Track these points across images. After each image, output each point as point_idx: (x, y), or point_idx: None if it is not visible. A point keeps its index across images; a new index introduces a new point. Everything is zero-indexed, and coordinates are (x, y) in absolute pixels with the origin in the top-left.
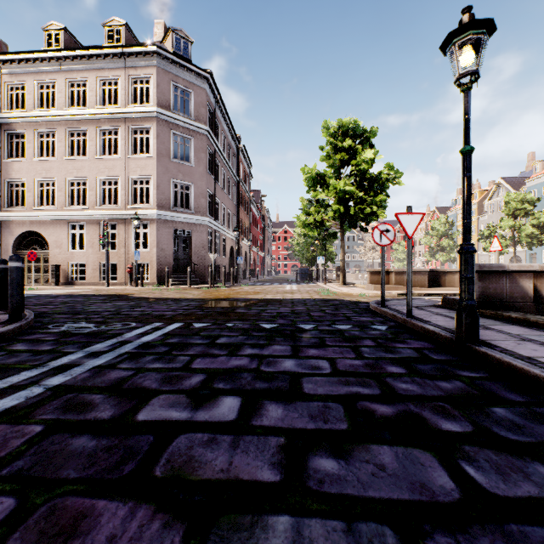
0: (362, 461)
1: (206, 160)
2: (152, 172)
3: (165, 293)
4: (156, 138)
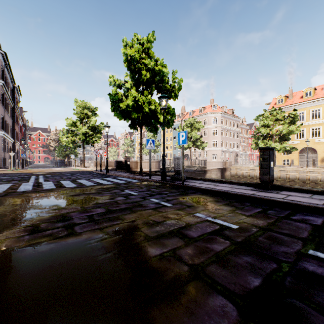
0: (90, 177)
1: (1, 99)
2: None
3: None
4: None
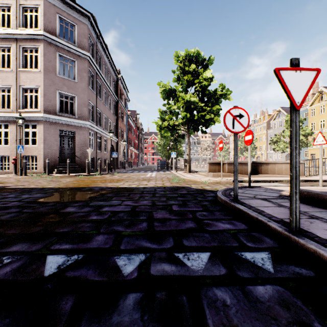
0: None
1: (87, 78)
2: (40, 83)
3: (36, 182)
4: (43, 56)
